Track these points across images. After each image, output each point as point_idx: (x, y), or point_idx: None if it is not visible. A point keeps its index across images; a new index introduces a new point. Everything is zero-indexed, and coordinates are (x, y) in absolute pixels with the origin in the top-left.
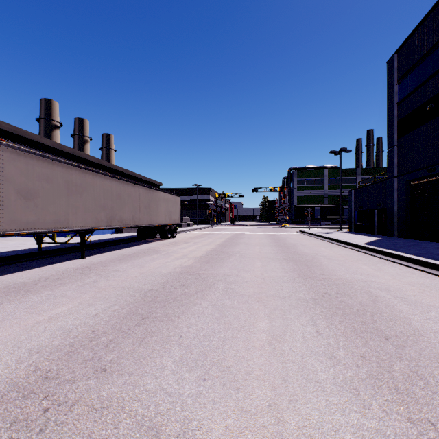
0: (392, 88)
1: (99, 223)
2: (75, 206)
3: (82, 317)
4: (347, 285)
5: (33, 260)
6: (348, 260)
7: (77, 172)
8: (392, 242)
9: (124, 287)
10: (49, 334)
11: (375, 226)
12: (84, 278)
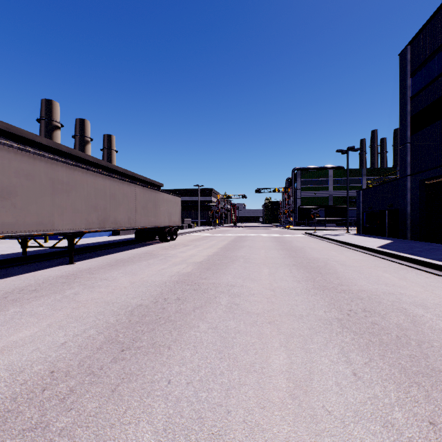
0: (405, 82)
1: (89, 225)
2: (61, 207)
3: (45, 347)
4: (373, 299)
5: (16, 267)
6: (364, 266)
7: (64, 169)
8: (408, 245)
9: (109, 301)
10: None
11: (386, 227)
12: (65, 289)
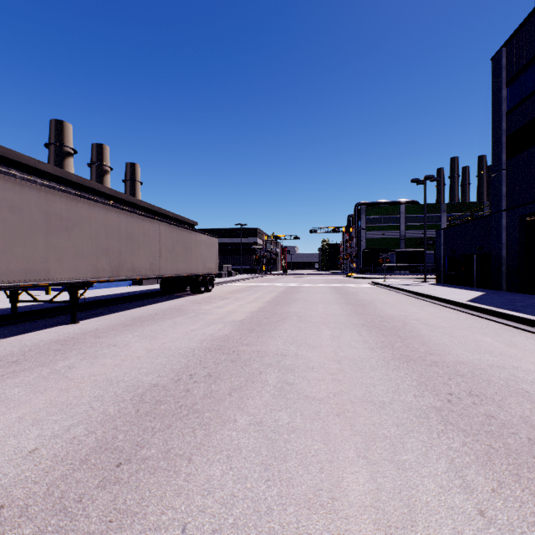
0: (499, 93)
1: (98, 274)
2: (59, 249)
3: (2, 458)
4: (479, 376)
5: (1, 327)
6: (455, 327)
7: (64, 199)
8: (506, 299)
9: (113, 379)
10: None
11: (474, 276)
12: (57, 359)
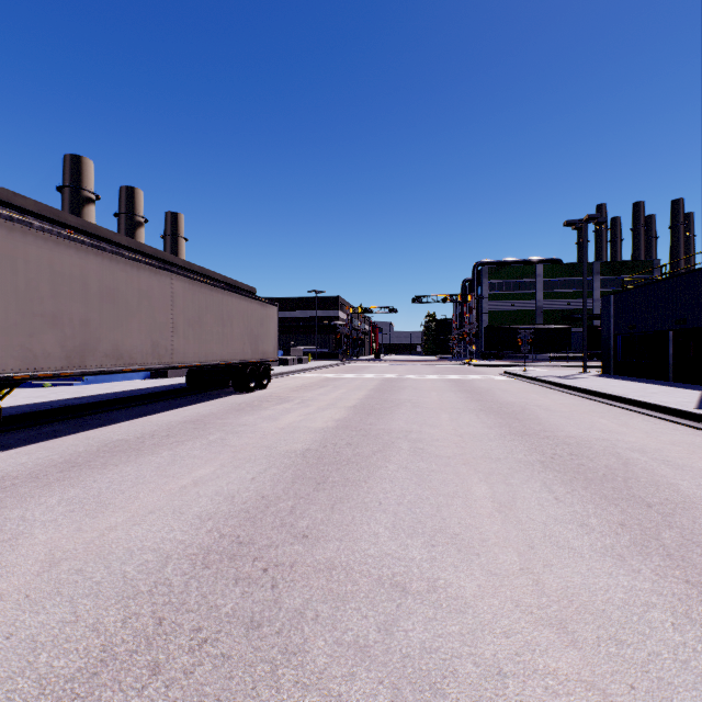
0: None
1: (35, 362)
2: None
3: None
4: None
5: None
6: None
7: None
8: None
9: None
10: None
11: (669, 364)
12: None
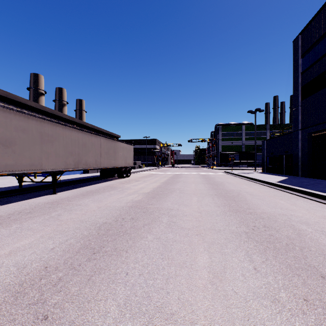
0: (297, 61)
1: (67, 166)
2: (47, 152)
3: (40, 251)
4: (271, 219)
5: (14, 196)
6: (266, 195)
7: (49, 125)
8: (299, 181)
9: (83, 220)
10: (4, 270)
11: (283, 168)
12: (51, 211)
